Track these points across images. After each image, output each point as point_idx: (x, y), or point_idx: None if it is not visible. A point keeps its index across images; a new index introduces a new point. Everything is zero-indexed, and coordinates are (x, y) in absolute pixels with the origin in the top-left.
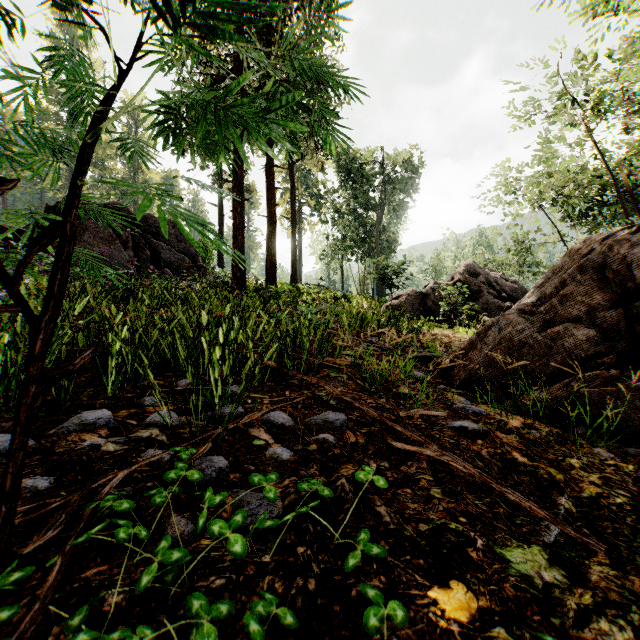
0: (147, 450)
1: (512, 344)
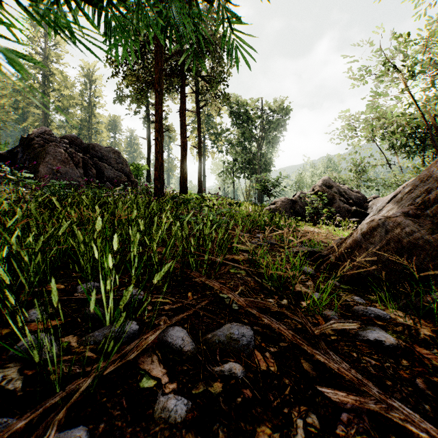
0: None
1: (401, 245)
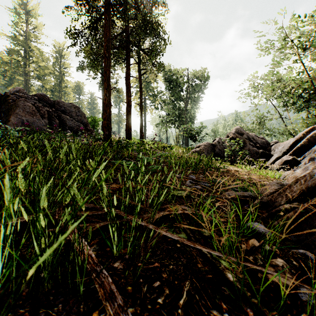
0: None
1: None
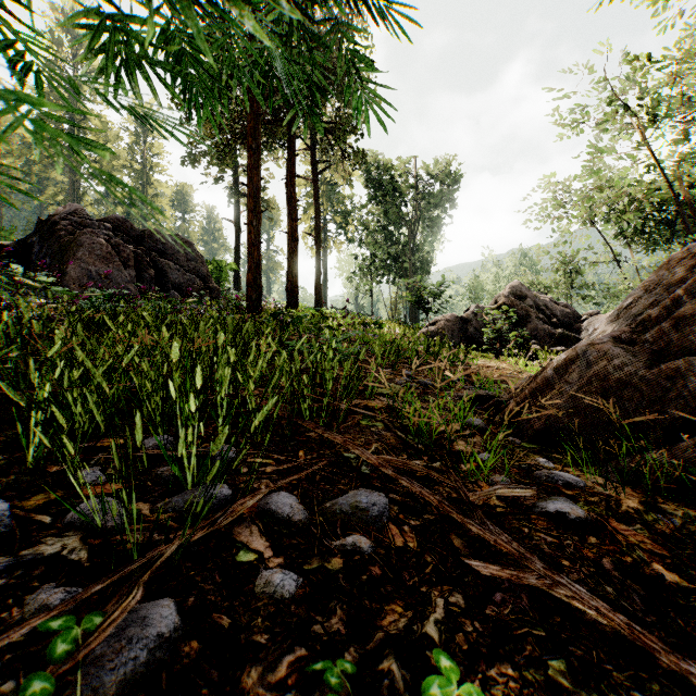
0: (42, 586)
1: (608, 384)
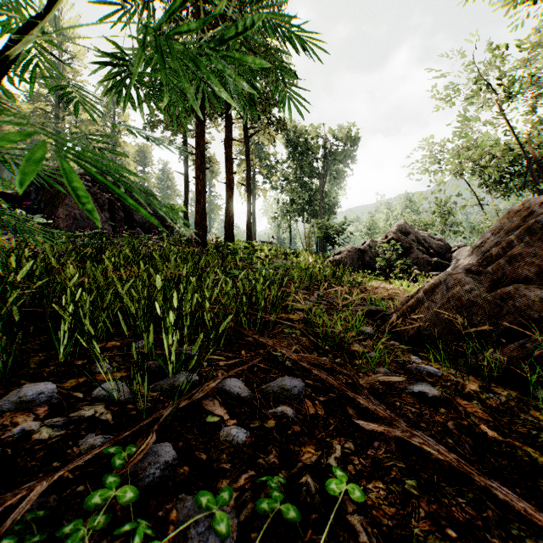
0: (87, 435)
1: (461, 303)
